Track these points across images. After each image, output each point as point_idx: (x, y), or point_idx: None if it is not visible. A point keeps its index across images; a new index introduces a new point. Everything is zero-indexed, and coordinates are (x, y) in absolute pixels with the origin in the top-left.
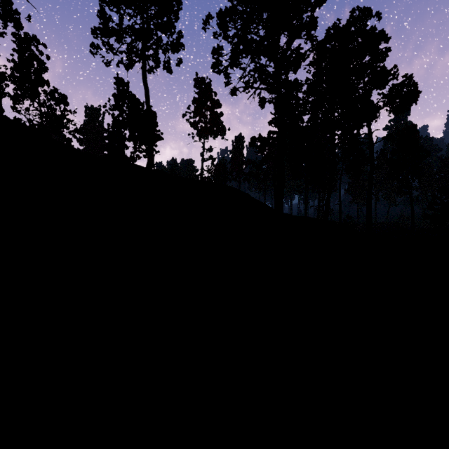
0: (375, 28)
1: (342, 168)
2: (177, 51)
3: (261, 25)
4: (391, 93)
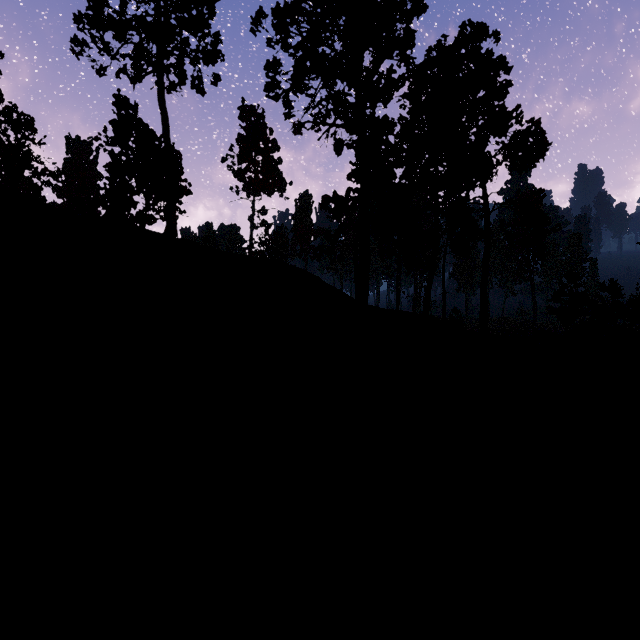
0: (492, 53)
1: (447, 244)
2: (213, 62)
3: (337, 34)
4: (513, 143)
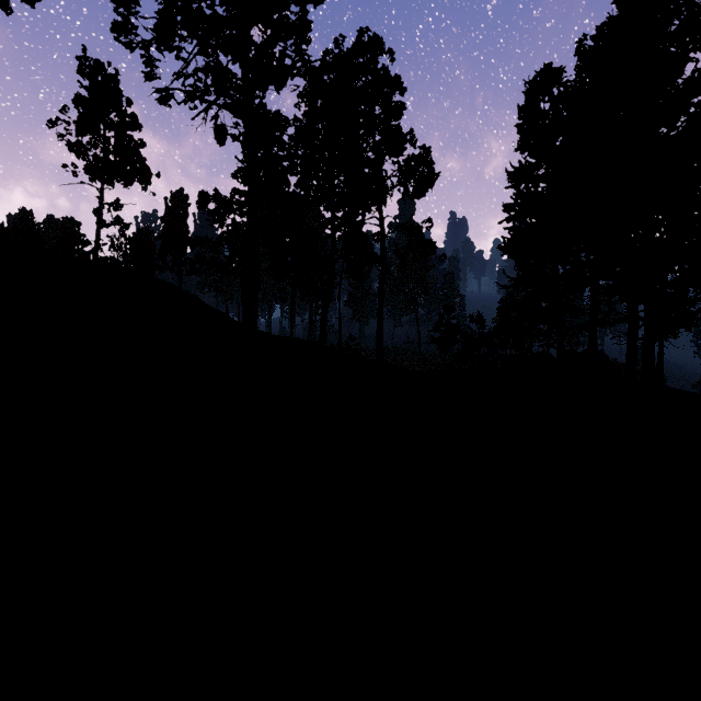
0: (388, 70)
1: (343, 269)
2: None
3: None
4: (407, 166)
